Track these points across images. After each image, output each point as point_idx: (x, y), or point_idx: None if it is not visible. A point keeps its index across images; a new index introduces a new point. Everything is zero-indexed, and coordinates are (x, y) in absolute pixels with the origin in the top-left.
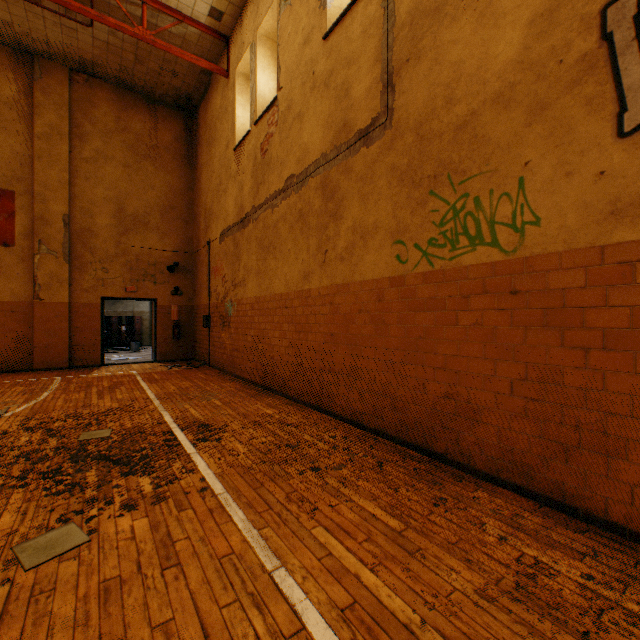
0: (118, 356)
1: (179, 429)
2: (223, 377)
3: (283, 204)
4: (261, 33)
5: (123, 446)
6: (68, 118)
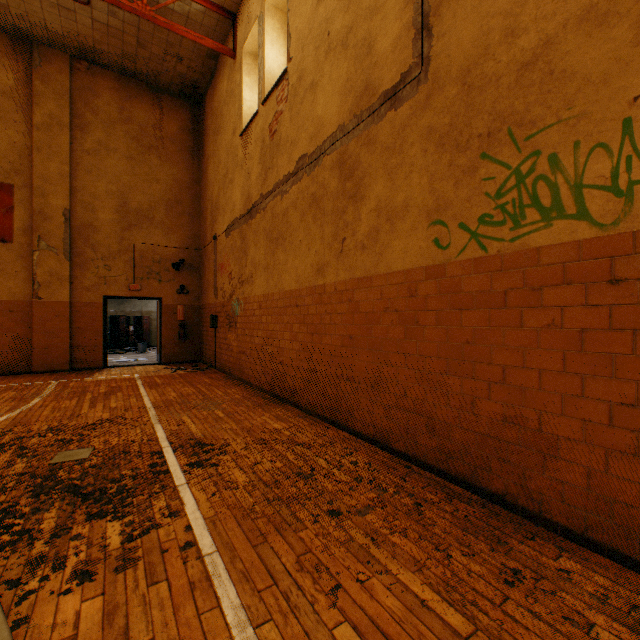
0: (124, 357)
1: (171, 449)
2: (229, 382)
3: (294, 189)
4: (269, 3)
5: (100, 472)
6: (69, 108)
